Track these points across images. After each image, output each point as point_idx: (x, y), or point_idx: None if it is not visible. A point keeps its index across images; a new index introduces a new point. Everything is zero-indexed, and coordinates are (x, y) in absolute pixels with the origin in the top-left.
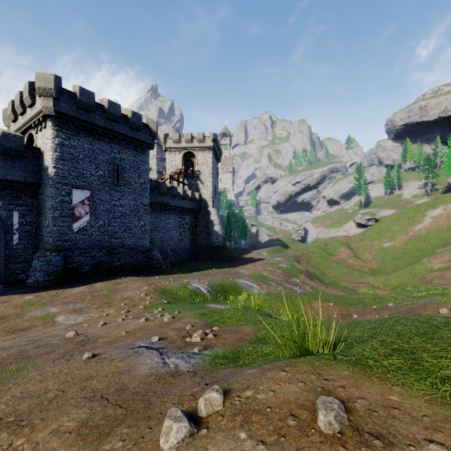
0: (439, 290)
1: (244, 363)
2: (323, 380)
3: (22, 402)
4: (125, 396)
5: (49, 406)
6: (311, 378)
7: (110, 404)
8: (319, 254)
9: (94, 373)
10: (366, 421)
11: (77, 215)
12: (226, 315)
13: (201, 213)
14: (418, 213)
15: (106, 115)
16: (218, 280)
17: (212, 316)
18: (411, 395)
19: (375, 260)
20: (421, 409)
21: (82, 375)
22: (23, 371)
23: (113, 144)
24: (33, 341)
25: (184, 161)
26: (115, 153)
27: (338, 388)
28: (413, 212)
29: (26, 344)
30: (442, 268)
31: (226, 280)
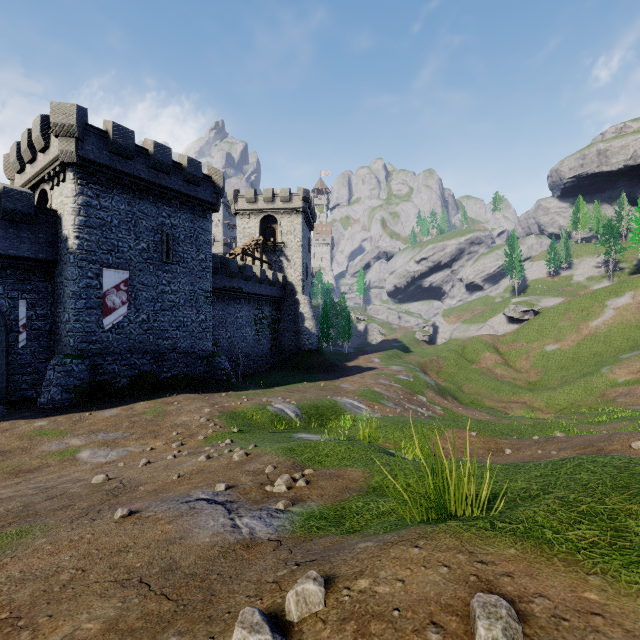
0: (626, 413)
1: (352, 526)
2: (477, 562)
3: (21, 587)
4: (174, 580)
5: (62, 595)
6: (458, 560)
7: (152, 594)
8: (454, 361)
9: (129, 541)
10: (551, 636)
11: (109, 306)
12: (323, 451)
13: (286, 302)
14: (595, 303)
15: (151, 163)
16: (310, 399)
17: (303, 452)
18: (620, 592)
19: (534, 369)
20: (639, 617)
21: (113, 545)
22: (27, 536)
23: (160, 205)
24: (44, 489)
25: (263, 229)
26: (163, 218)
27: (502, 578)
28: (588, 301)
29: (34, 493)
30: (631, 382)
31: (322, 398)
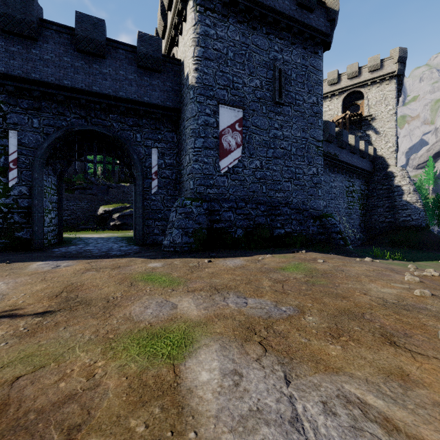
0: None
1: None
2: None
3: None
4: None
5: None
6: None
7: None
8: None
9: None
10: None
11: (224, 148)
12: None
13: (374, 177)
14: None
15: None
16: None
17: None
18: None
19: None
20: None
21: None
22: None
23: (272, 37)
24: None
25: (344, 108)
26: (275, 52)
27: None
28: None
29: None
30: None
31: None
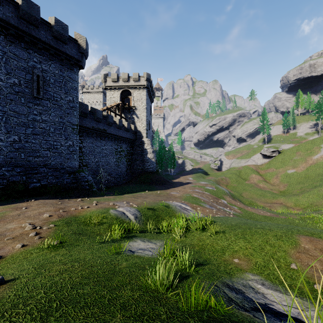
0: None
1: None
2: None
3: None
4: None
5: None
6: None
7: None
8: (235, 179)
9: None
10: None
11: None
12: None
13: (136, 143)
14: (314, 146)
15: (20, 12)
16: (149, 203)
17: None
18: None
19: (282, 184)
20: None
21: None
22: None
23: (32, 52)
24: None
25: (122, 98)
26: (34, 62)
27: None
28: (310, 145)
29: None
30: None
31: (158, 202)
